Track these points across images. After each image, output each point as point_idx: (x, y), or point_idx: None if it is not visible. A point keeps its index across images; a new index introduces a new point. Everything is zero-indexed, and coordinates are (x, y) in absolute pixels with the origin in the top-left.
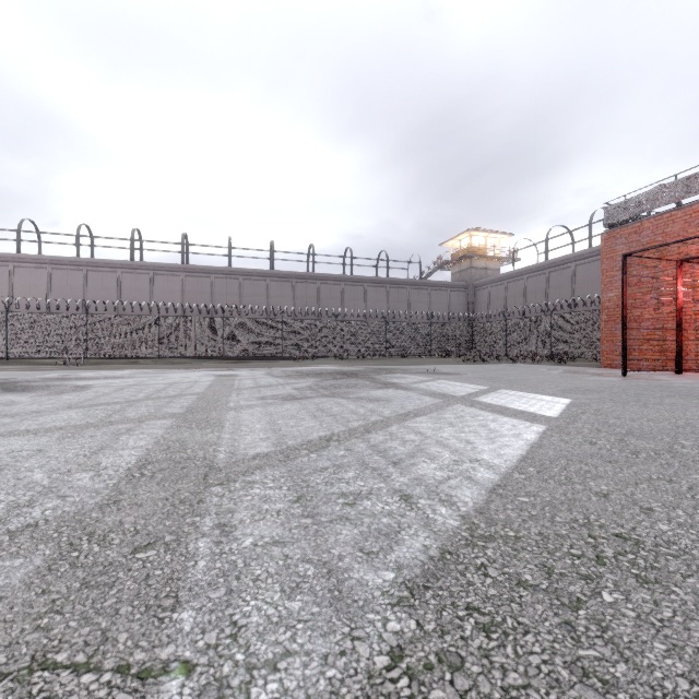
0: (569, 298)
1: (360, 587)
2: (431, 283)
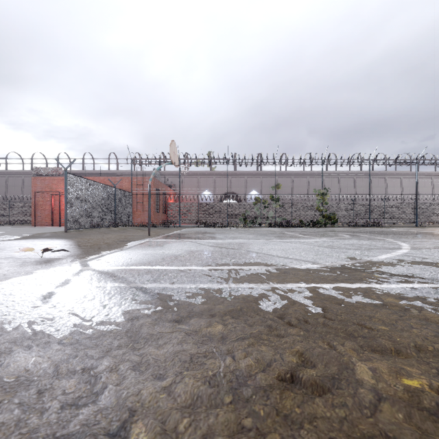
0: (21, 193)
1: None
2: None
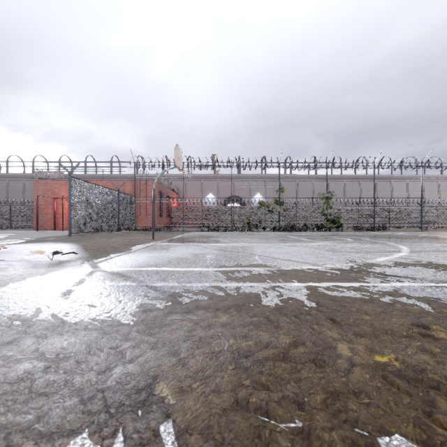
0: (22, 196)
1: (0, 238)
2: None
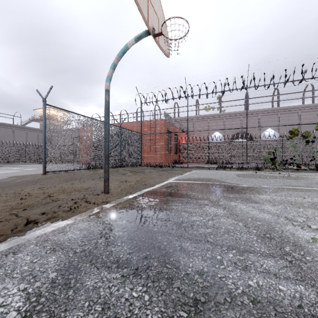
0: None
1: None
2: (28, 128)
